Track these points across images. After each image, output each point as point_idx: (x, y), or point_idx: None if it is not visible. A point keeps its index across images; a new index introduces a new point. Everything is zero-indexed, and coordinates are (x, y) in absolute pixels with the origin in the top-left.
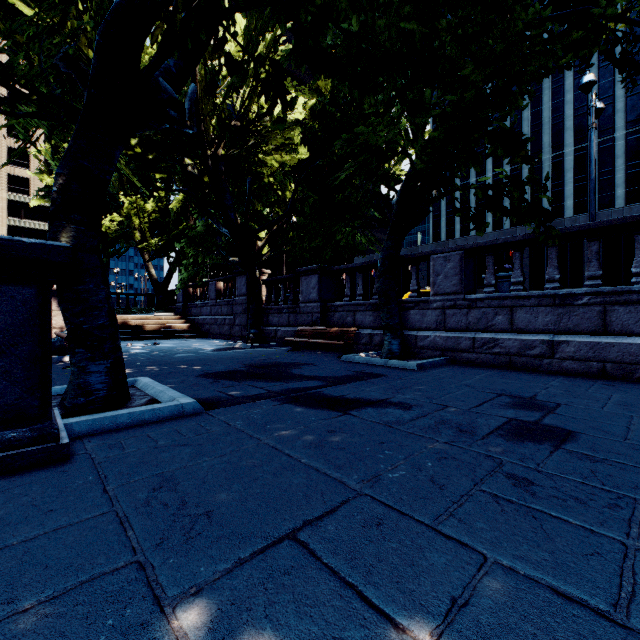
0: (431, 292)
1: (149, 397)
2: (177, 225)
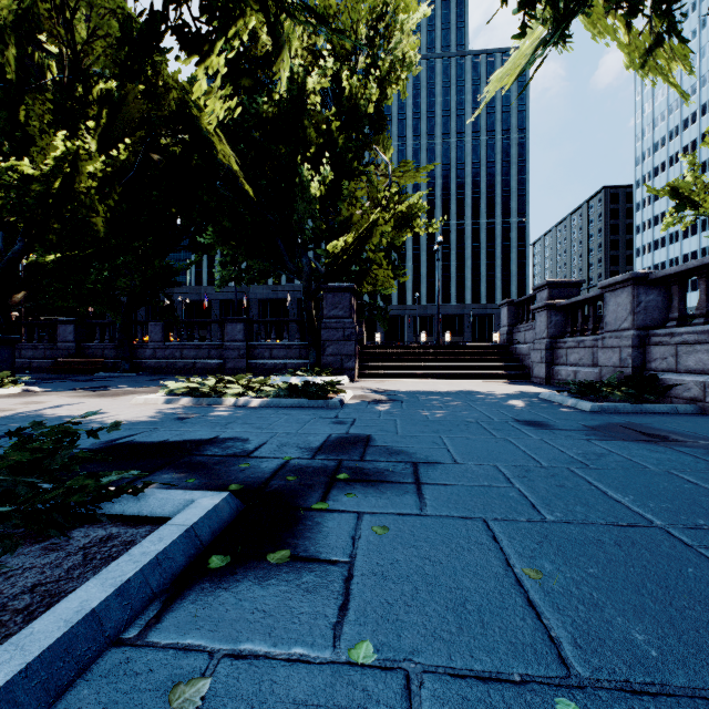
0: (149, 341)
1: None
2: None
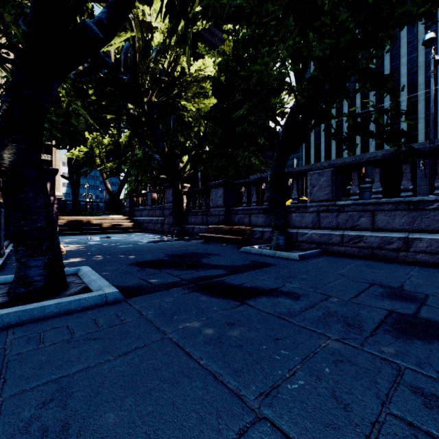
0: (308, 200)
1: (83, 285)
2: (125, 153)
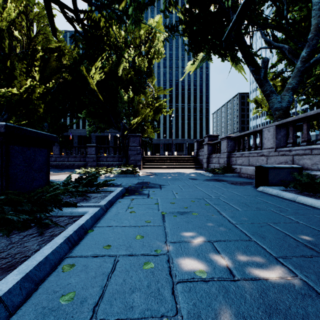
0: (53, 154)
1: None
2: None
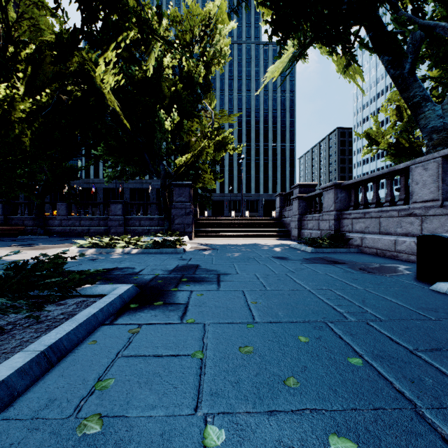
0: (57, 215)
1: None
2: None
